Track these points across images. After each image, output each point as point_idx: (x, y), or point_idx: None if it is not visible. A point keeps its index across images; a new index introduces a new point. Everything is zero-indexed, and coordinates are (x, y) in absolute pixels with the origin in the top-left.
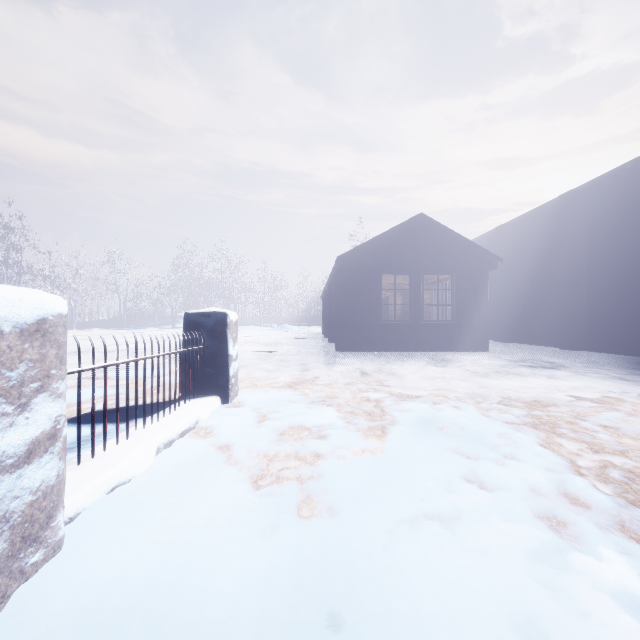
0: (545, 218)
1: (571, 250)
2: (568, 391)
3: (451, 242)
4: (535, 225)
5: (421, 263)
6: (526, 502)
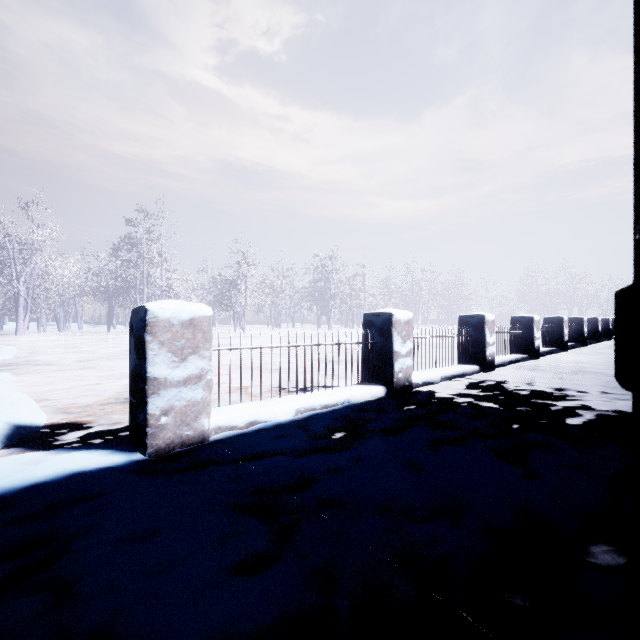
0: None
1: None
2: None
3: None
4: None
5: None
6: None
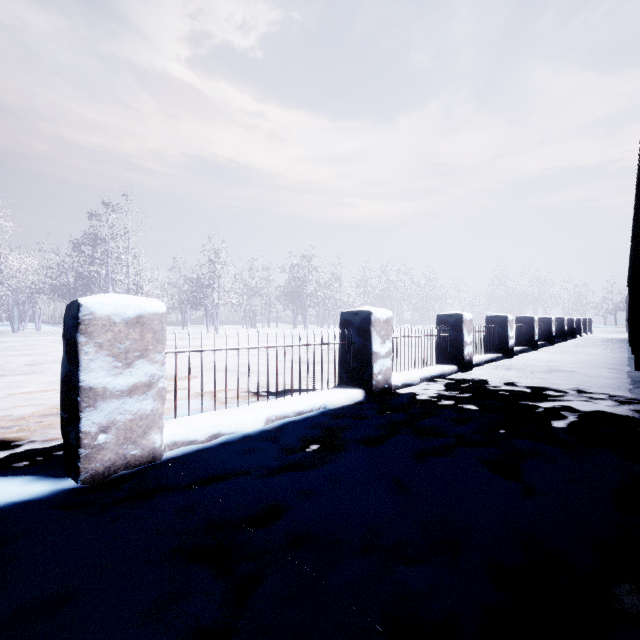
0: None
1: None
2: None
3: None
4: None
5: None
6: None
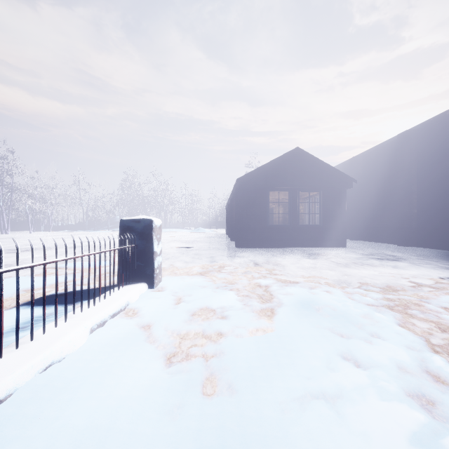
0: (386, 151)
1: (406, 174)
2: (410, 278)
3: (319, 168)
4: (379, 156)
5: (297, 183)
6: (397, 381)
